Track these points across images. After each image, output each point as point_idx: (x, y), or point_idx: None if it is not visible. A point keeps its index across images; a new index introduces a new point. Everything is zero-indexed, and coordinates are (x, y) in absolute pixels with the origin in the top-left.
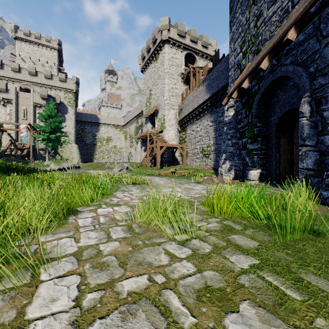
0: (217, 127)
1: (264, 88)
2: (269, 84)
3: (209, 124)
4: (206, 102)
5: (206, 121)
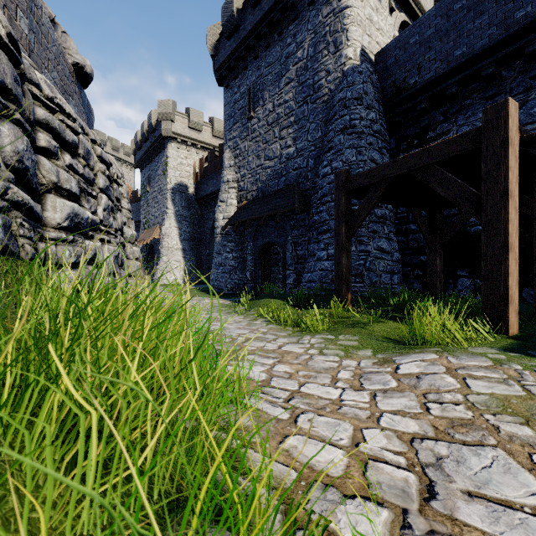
0: None
1: (150, 245)
2: (151, 244)
3: None
4: None
5: None
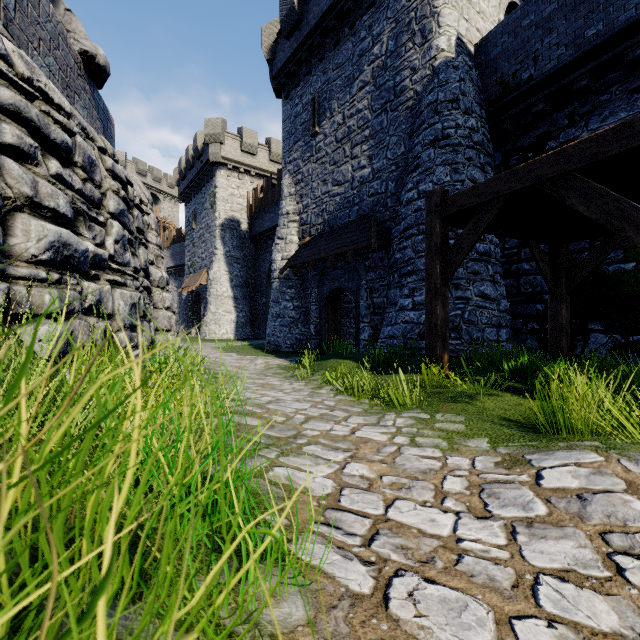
0: (181, 293)
1: (196, 292)
2: (197, 291)
3: (174, 288)
4: (171, 268)
5: (171, 285)
